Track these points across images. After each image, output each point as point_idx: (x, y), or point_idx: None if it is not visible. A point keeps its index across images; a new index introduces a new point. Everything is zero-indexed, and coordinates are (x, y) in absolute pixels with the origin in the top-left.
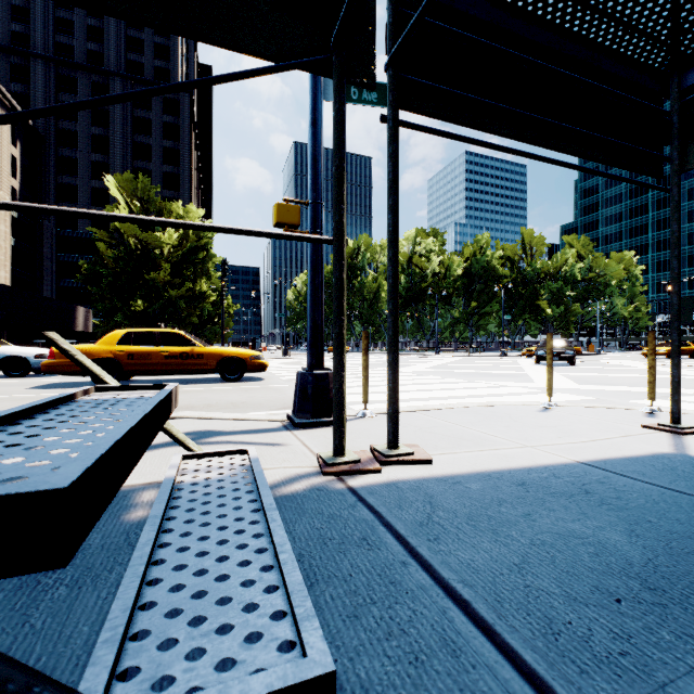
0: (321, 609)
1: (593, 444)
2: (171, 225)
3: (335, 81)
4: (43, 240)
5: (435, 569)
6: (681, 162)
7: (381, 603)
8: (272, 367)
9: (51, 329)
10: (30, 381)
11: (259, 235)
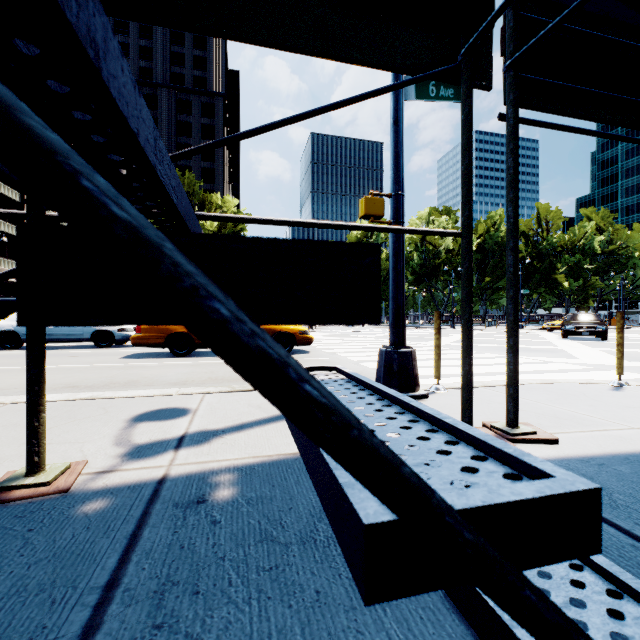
0: None
1: None
2: (331, 226)
3: (464, 87)
4: None
5: None
6: None
7: None
8: None
9: None
10: (117, 351)
11: (399, 232)
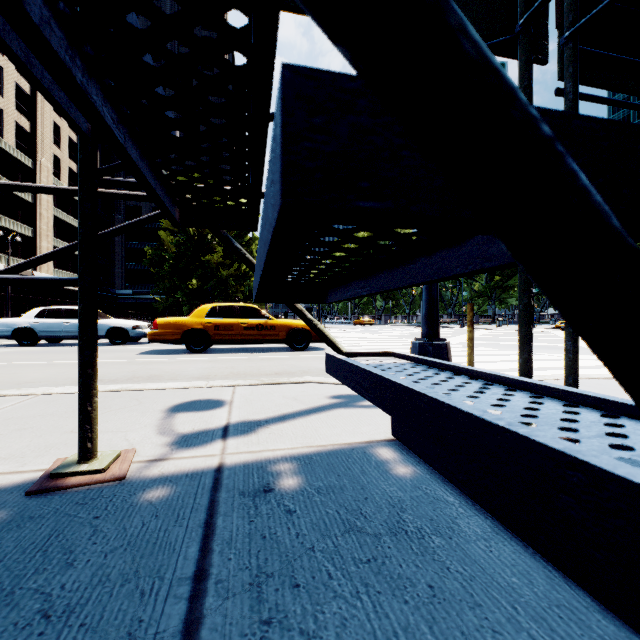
0: None
1: None
2: None
3: (523, 59)
4: None
5: None
6: None
7: None
8: None
9: (303, 301)
10: (132, 348)
11: None
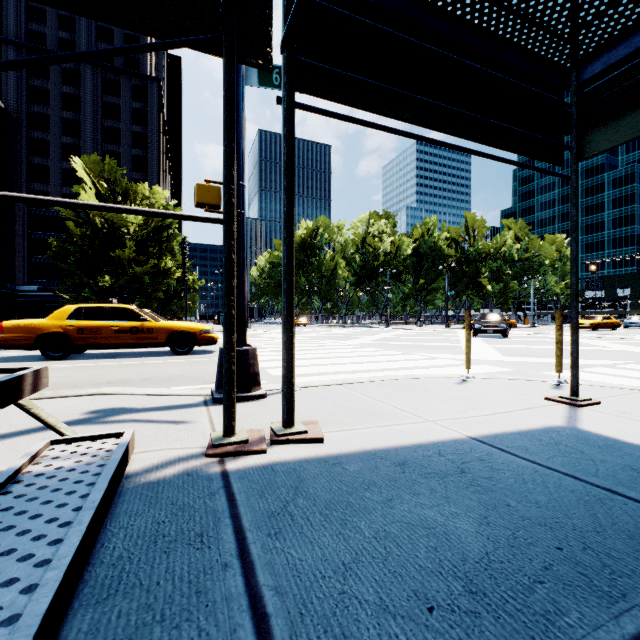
0: (96, 632)
1: (493, 417)
2: (41, 202)
3: (224, 61)
4: (15, 218)
5: (255, 573)
6: (580, 150)
7: (169, 621)
8: None
9: None
10: None
11: (142, 214)
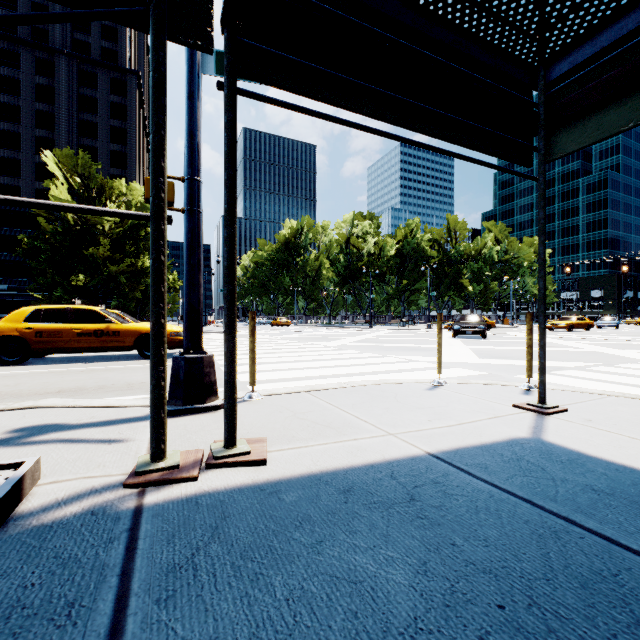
0: None
1: (458, 428)
2: None
3: (152, 37)
4: None
5: None
6: (548, 152)
7: None
8: (206, 341)
9: None
10: None
11: (51, 209)
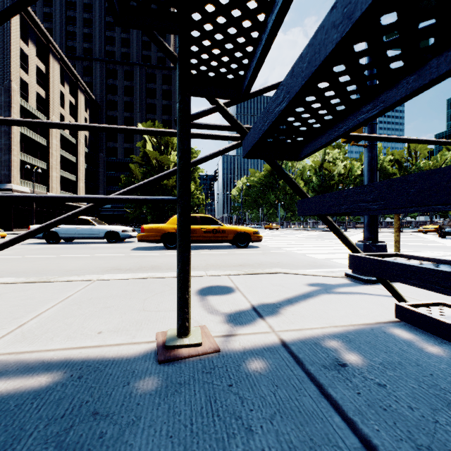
0: None
1: None
2: (390, 139)
3: None
4: (100, 164)
5: None
6: None
7: None
8: None
9: (335, 214)
10: (124, 245)
11: (440, 144)
